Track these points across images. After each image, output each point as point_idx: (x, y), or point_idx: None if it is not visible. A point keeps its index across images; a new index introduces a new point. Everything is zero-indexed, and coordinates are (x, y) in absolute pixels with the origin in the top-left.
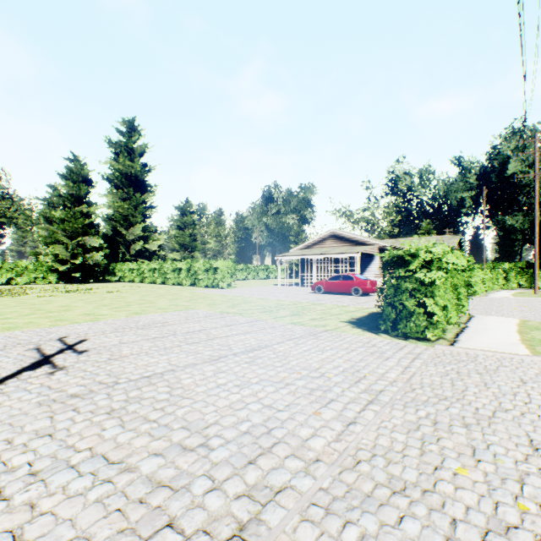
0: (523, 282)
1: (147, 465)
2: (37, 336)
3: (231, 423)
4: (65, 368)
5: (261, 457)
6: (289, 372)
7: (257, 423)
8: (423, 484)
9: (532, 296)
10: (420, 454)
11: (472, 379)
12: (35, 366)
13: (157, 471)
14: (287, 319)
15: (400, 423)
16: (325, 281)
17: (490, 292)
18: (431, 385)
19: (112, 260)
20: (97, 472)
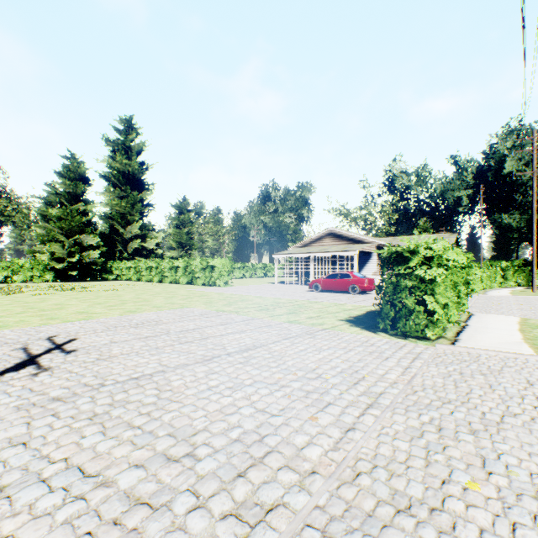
0: (521, 280)
1: (126, 478)
2: (26, 335)
3: (220, 430)
4: (50, 369)
5: (252, 469)
6: (284, 373)
7: (249, 429)
8: (431, 501)
9: (531, 294)
10: (425, 465)
11: (477, 381)
12: (19, 367)
13: (136, 485)
14: (284, 318)
15: (402, 430)
16: (322, 279)
17: (488, 290)
18: (433, 387)
19: (109, 259)
20: (70, 487)
